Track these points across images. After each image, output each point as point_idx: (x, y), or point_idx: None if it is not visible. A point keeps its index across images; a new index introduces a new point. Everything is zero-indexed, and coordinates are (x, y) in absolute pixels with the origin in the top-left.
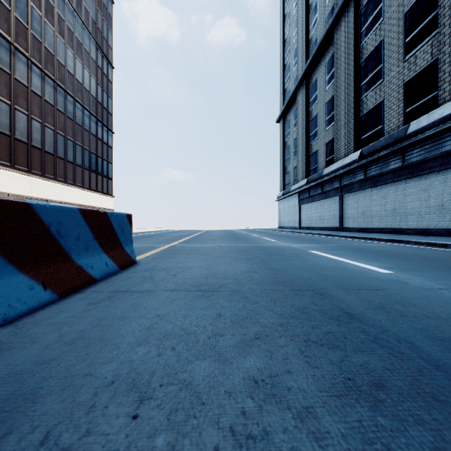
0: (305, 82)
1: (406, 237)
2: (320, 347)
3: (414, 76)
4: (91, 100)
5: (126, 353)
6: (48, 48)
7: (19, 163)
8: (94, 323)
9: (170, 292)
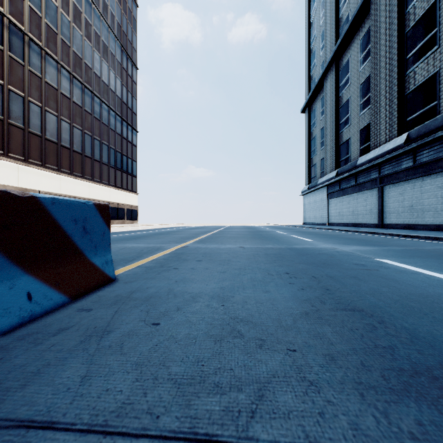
0: (334, 64)
1: None
2: None
3: None
4: (117, 101)
5: None
6: (76, 52)
7: (49, 162)
8: None
9: (97, 437)
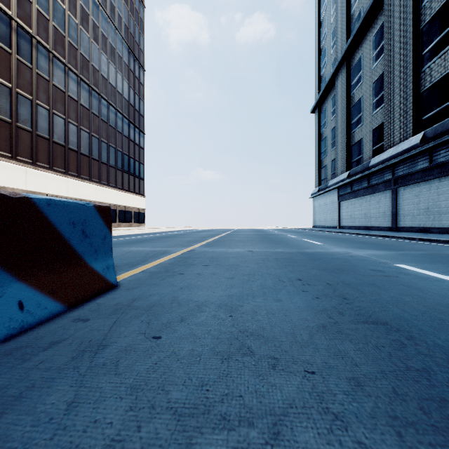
0: (346, 63)
1: None
2: None
3: None
4: (124, 103)
5: None
6: (83, 54)
7: (57, 165)
8: None
9: None
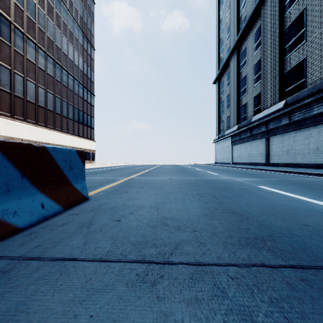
0: (236, 50)
1: None
2: None
3: None
4: (79, 73)
5: None
6: (49, 36)
7: (29, 117)
8: None
9: (98, 262)
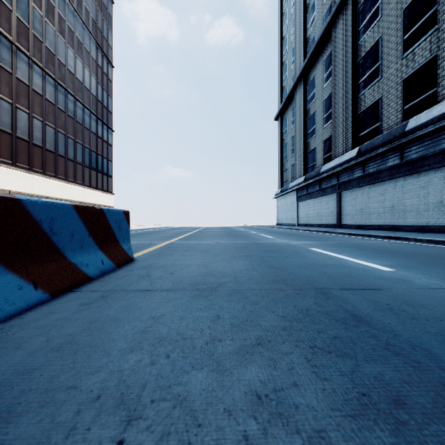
0: (303, 80)
1: (405, 234)
2: (328, 355)
3: (413, 73)
4: (92, 99)
5: (116, 361)
6: (49, 47)
7: (20, 161)
8: (84, 325)
9: (167, 291)
